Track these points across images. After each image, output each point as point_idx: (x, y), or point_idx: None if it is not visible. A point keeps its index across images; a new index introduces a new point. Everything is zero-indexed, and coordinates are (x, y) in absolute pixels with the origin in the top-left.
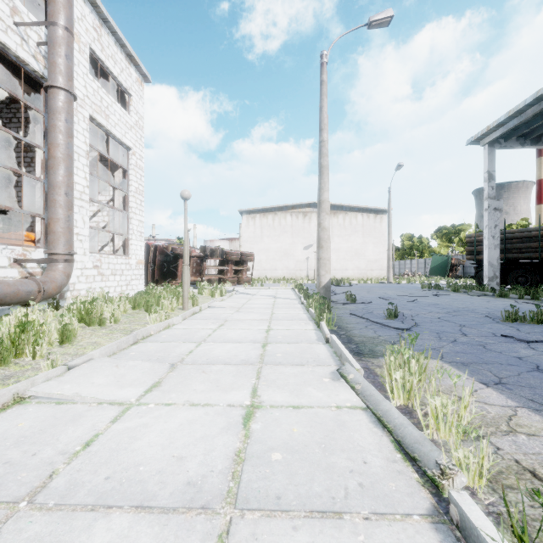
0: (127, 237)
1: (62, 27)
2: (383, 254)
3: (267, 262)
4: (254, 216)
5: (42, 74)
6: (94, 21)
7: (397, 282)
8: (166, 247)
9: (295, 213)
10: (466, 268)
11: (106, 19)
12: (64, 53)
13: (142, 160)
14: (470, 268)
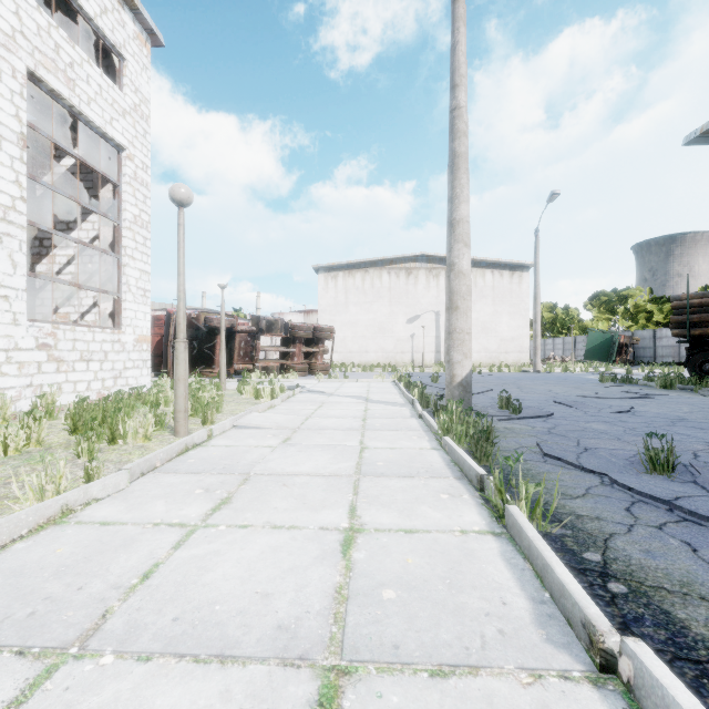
0: (118, 296)
1: None
2: (522, 329)
3: (354, 341)
4: (336, 275)
5: None
6: None
7: (548, 371)
8: (196, 316)
9: (395, 270)
10: (637, 350)
11: None
12: None
13: (147, 172)
14: (644, 350)
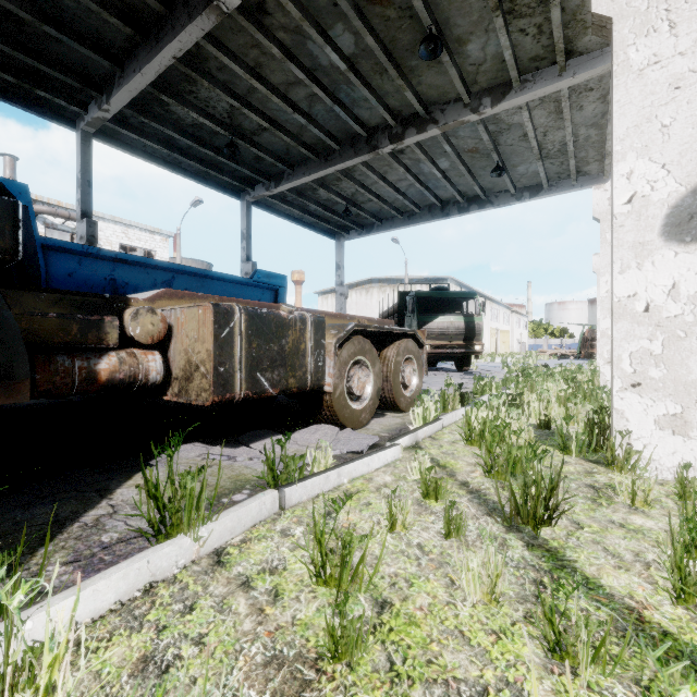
0: None
1: None
2: None
3: None
4: (327, 297)
5: None
6: (123, 229)
7: None
8: None
9: (359, 290)
10: None
11: (129, 224)
12: None
13: None
14: None
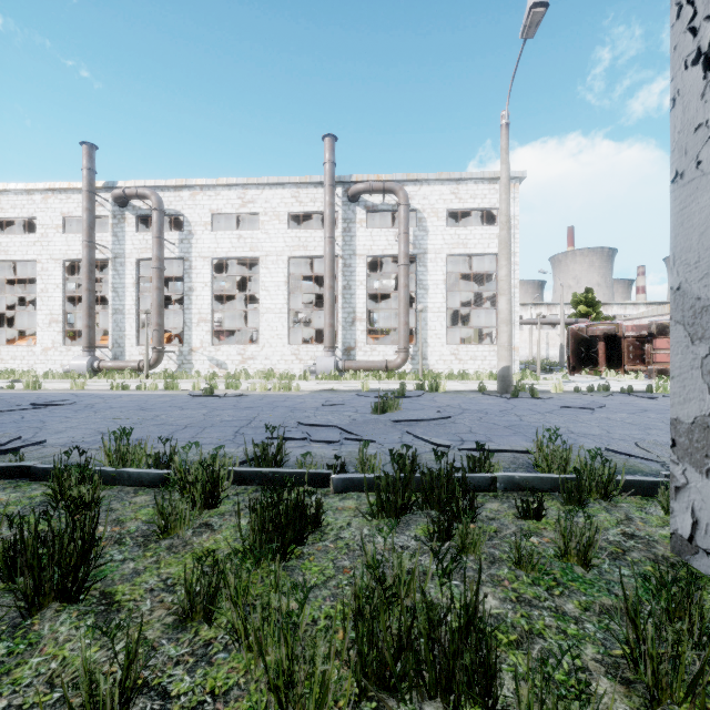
0: (496, 328)
1: (400, 234)
2: None
3: None
4: None
5: (411, 253)
6: (452, 188)
7: None
8: (581, 329)
9: None
10: None
11: (459, 179)
12: (401, 246)
13: (516, 256)
14: None
